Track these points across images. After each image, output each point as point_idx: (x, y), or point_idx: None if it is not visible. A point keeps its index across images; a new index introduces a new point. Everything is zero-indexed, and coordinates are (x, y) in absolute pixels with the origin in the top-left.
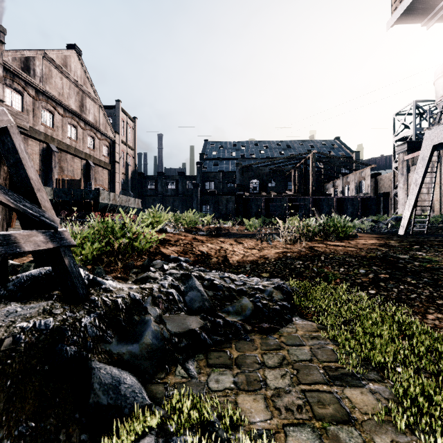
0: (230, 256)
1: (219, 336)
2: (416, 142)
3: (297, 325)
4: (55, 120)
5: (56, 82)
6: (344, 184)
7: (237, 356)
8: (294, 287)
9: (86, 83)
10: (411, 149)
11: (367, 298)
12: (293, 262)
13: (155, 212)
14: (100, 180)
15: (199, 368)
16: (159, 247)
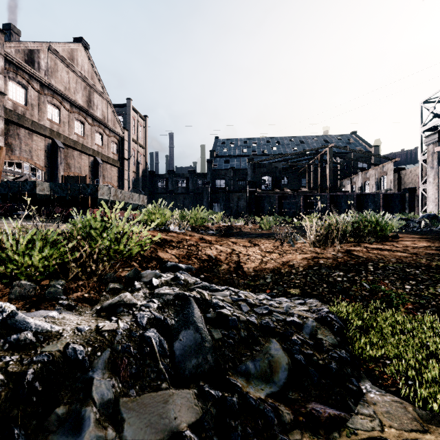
0: (244, 262)
1: None
2: None
3: (377, 408)
4: (61, 116)
5: (62, 76)
6: (363, 180)
7: None
8: (345, 317)
9: (93, 78)
10: None
11: None
12: (331, 273)
13: (156, 209)
14: (108, 177)
15: None
16: (157, 250)
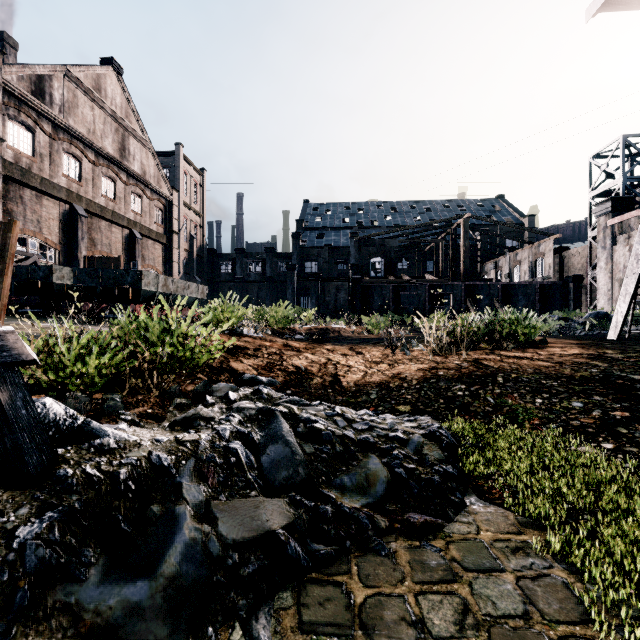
0: (342, 374)
1: (326, 544)
2: (626, 198)
3: (478, 516)
4: (82, 170)
5: (84, 113)
6: (512, 264)
7: (364, 598)
8: (459, 434)
9: (129, 116)
10: (618, 210)
11: (601, 459)
12: (451, 386)
13: (225, 304)
14: (150, 258)
15: (280, 636)
16: (228, 359)
